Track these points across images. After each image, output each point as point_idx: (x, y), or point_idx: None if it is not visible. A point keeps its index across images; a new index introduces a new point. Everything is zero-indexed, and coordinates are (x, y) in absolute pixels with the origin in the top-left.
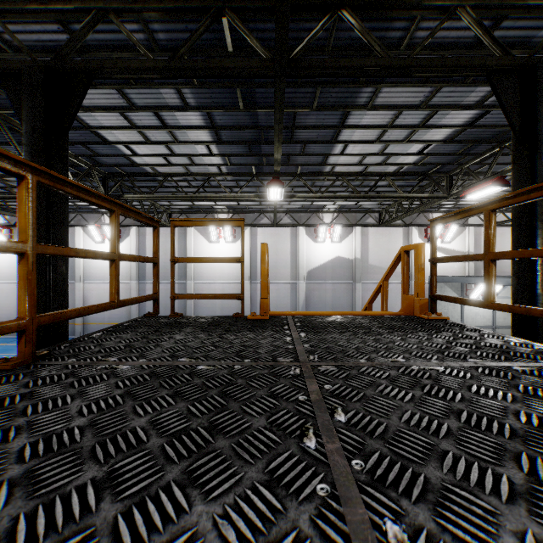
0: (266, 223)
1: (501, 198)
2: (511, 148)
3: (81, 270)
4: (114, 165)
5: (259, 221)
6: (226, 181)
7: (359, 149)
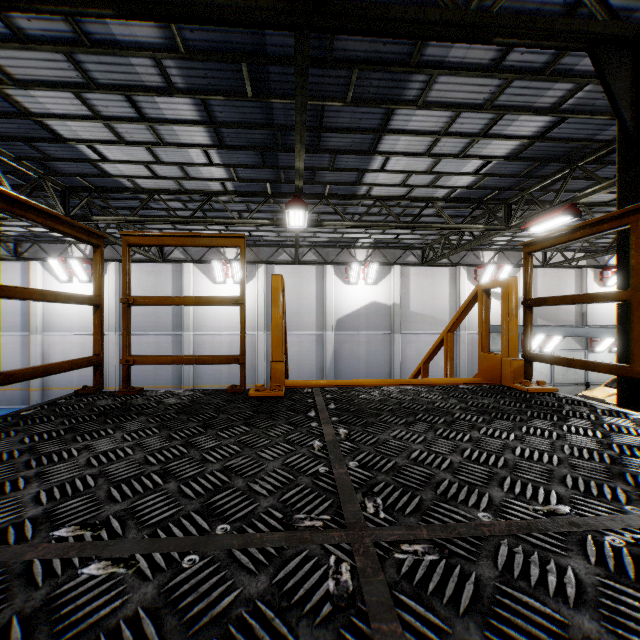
0: (286, 260)
1: None
2: (616, 152)
3: (40, 318)
4: (77, 174)
5: (276, 257)
6: (232, 202)
7: (403, 165)
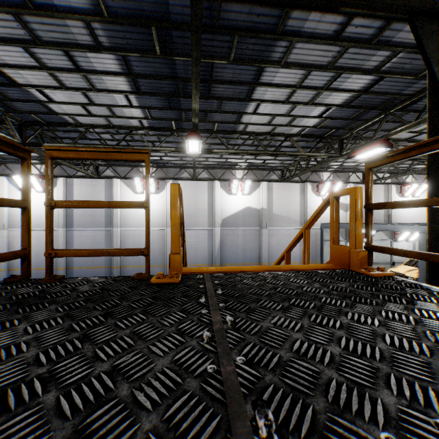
0: (187, 177)
1: None
2: (427, 97)
3: (6, 218)
4: (31, 112)
5: (180, 175)
6: (148, 135)
7: (269, 109)
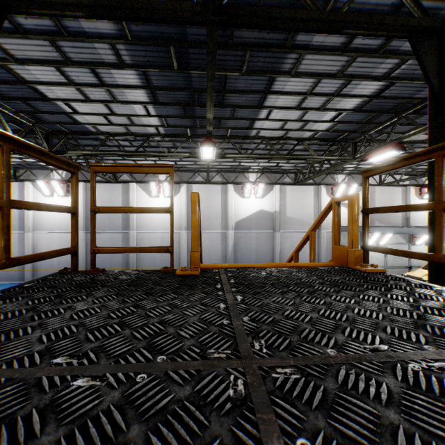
0: (200, 181)
1: None
2: (427, 107)
3: (31, 221)
4: (57, 122)
5: (194, 179)
6: (163, 141)
7: (281, 115)
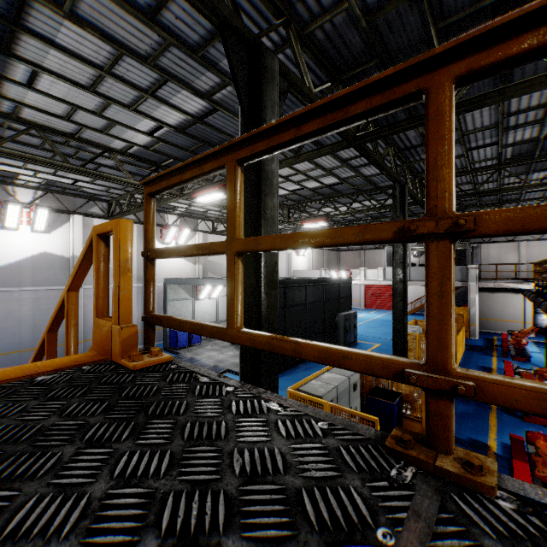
0: None
1: (255, 133)
2: (240, 134)
3: None
4: None
5: None
6: None
7: (63, 92)
